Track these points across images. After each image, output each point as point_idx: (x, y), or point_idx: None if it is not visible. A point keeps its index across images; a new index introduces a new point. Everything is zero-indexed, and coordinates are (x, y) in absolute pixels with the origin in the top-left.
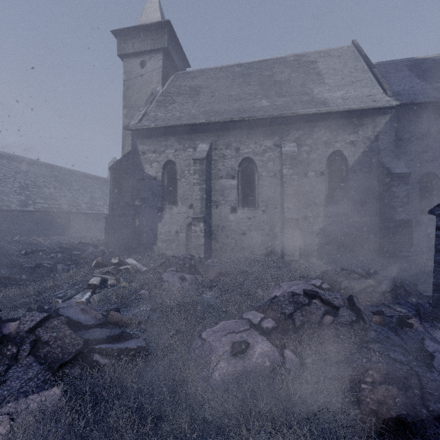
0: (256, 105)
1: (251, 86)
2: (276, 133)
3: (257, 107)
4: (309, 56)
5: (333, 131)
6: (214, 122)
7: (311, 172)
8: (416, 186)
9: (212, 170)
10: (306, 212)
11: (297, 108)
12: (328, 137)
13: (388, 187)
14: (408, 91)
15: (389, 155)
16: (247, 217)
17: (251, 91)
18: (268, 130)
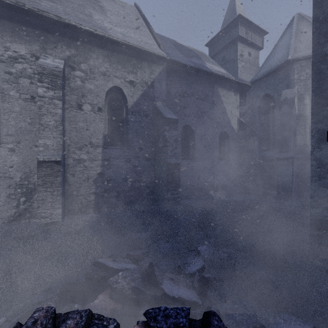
0: None
1: None
2: (34, 39)
3: None
4: None
5: (112, 64)
6: None
7: (87, 104)
8: (179, 135)
9: None
10: (80, 154)
11: (68, 18)
12: (107, 68)
13: (162, 131)
14: (174, 55)
15: (162, 103)
16: None
17: None
18: (21, 29)
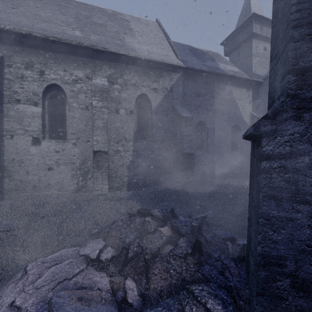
0: (68, 32)
1: (66, 16)
2: (88, 65)
3: (68, 34)
4: (125, 16)
5: (140, 76)
6: (3, 28)
7: (122, 109)
8: (194, 130)
9: (5, 91)
10: (117, 146)
11: (109, 46)
12: (136, 80)
13: (179, 127)
14: (190, 62)
15: (179, 104)
16: (55, 150)
17: (65, 19)
18: (79, 60)
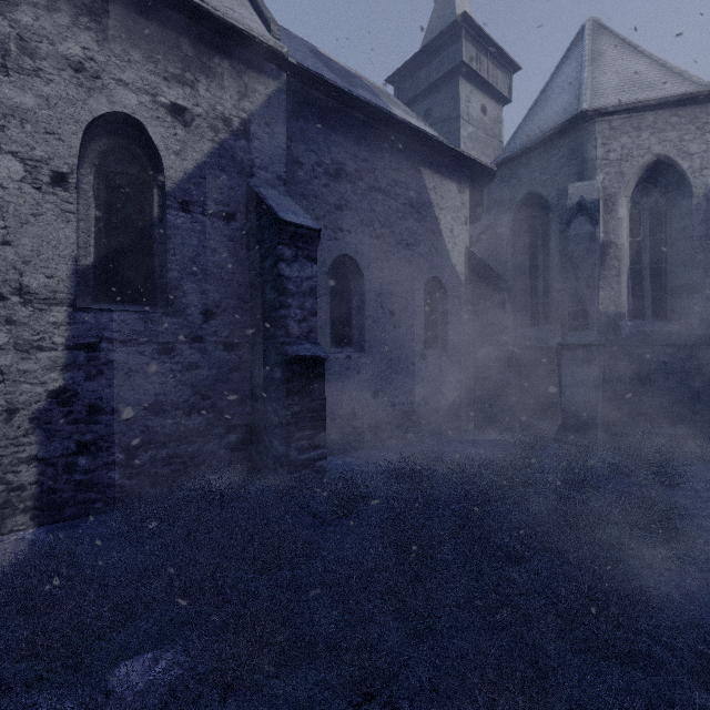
0: None
1: None
2: None
3: None
4: None
5: (109, 39)
6: None
7: (8, 158)
8: (326, 281)
9: None
10: None
11: None
12: (89, 49)
13: (272, 262)
14: (312, 67)
15: (275, 186)
16: None
17: None
18: None
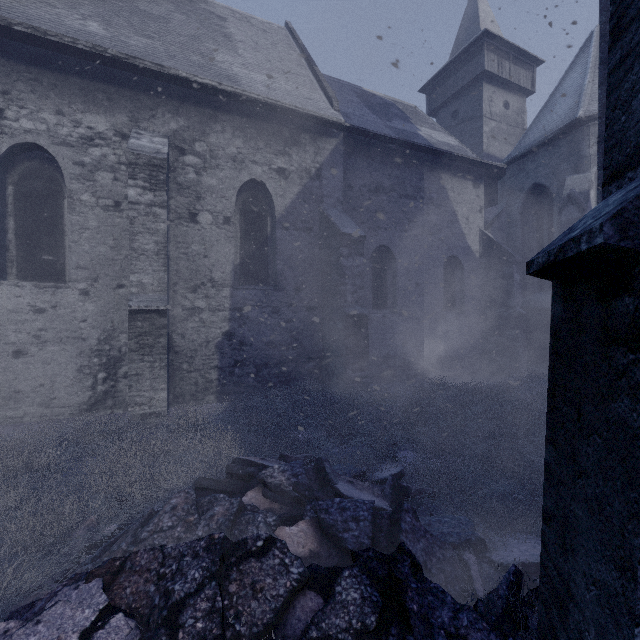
0: (69, 22)
1: None
2: (120, 105)
3: (70, 26)
4: (215, 6)
5: (248, 140)
6: None
7: (206, 213)
8: (368, 265)
9: None
10: (194, 299)
11: (174, 65)
12: (239, 148)
13: (336, 258)
14: (359, 118)
15: (336, 206)
16: (32, 307)
17: None
18: (98, 90)
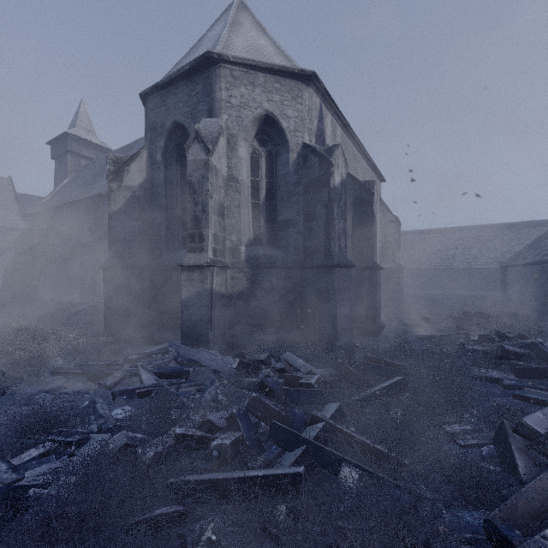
0: None
1: None
2: None
3: None
4: None
5: None
6: None
7: None
8: None
9: None
10: None
11: None
12: None
13: None
14: None
15: None
16: None
17: None
18: None
